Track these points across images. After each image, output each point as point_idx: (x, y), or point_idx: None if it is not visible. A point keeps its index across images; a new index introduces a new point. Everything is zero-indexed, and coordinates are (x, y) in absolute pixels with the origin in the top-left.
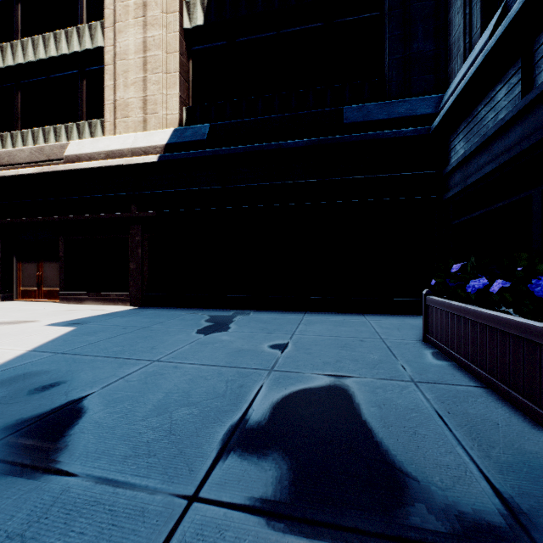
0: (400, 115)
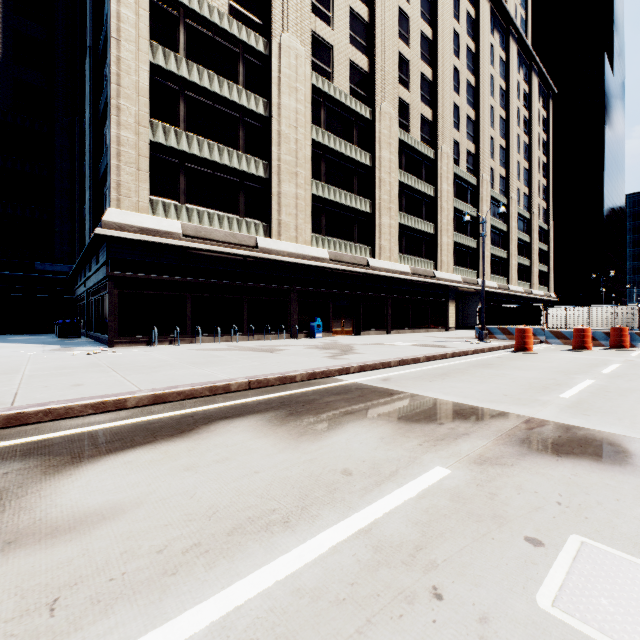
0: (58, 271)
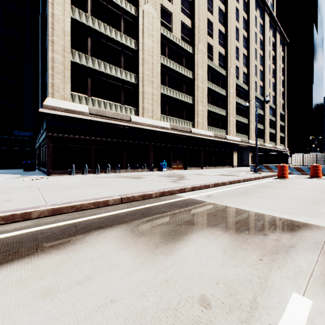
0: (26, 135)
